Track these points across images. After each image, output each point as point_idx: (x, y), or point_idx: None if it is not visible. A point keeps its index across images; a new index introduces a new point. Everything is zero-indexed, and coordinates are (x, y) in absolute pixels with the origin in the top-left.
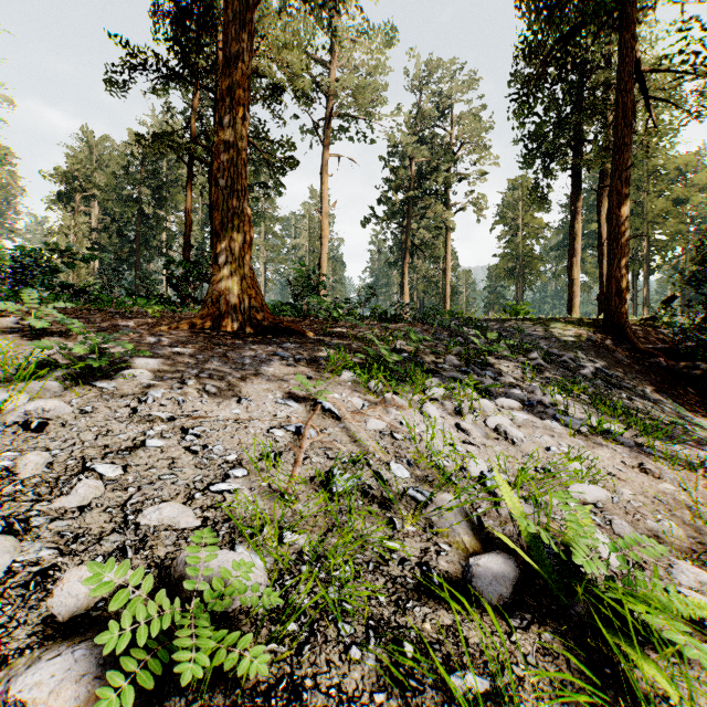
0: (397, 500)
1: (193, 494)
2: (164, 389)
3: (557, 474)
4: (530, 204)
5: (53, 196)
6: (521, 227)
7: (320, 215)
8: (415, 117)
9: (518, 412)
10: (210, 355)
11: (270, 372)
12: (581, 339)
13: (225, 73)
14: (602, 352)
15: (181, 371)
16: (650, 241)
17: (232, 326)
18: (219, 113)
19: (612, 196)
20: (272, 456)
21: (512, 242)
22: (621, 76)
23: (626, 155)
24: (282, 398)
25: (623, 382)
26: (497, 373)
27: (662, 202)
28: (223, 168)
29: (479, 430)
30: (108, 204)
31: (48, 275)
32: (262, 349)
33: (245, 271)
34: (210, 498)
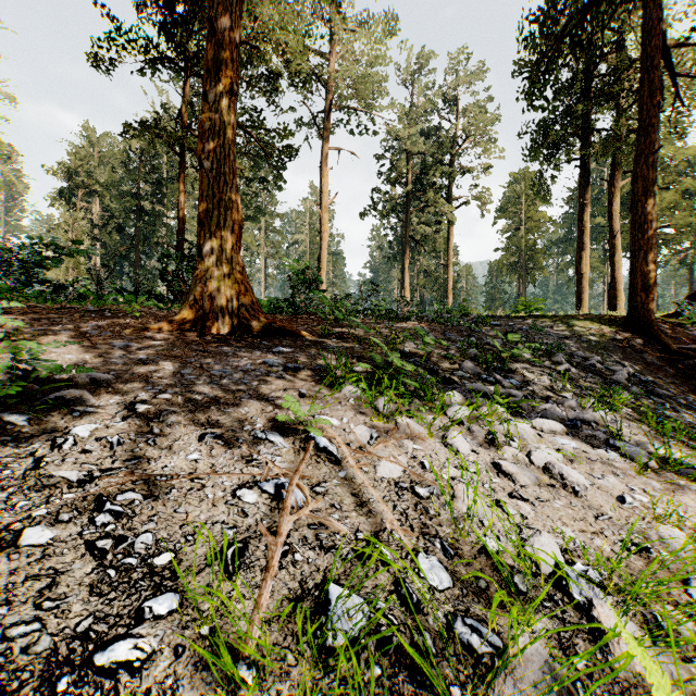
0: (439, 655)
1: (56, 681)
2: (100, 420)
3: (657, 554)
4: (533, 198)
5: (55, 192)
6: (524, 221)
7: (320, 210)
8: (417, 110)
9: (562, 437)
10: (182, 364)
11: (252, 388)
12: (605, 339)
13: (211, 41)
14: (630, 354)
15: (136, 390)
16: (657, 234)
17: (218, 327)
18: (204, 86)
19: (637, 182)
20: (229, 556)
21: (514, 236)
22: (647, 51)
23: (653, 137)
24: (262, 429)
25: (660, 389)
26: (522, 382)
27: (670, 194)
28: (208, 148)
29: (528, 473)
30: (107, 200)
31: (33, 271)
32: (248, 355)
33: (233, 264)
34: (86, 692)
